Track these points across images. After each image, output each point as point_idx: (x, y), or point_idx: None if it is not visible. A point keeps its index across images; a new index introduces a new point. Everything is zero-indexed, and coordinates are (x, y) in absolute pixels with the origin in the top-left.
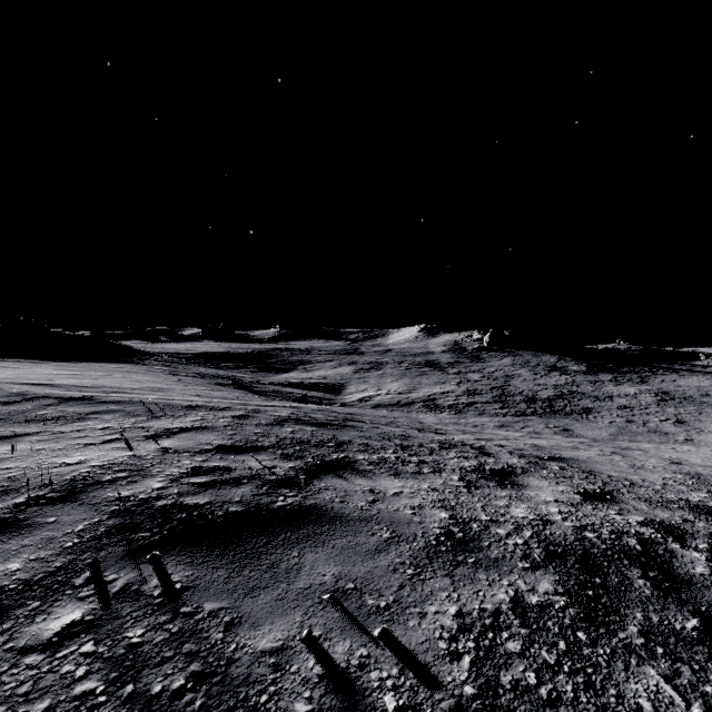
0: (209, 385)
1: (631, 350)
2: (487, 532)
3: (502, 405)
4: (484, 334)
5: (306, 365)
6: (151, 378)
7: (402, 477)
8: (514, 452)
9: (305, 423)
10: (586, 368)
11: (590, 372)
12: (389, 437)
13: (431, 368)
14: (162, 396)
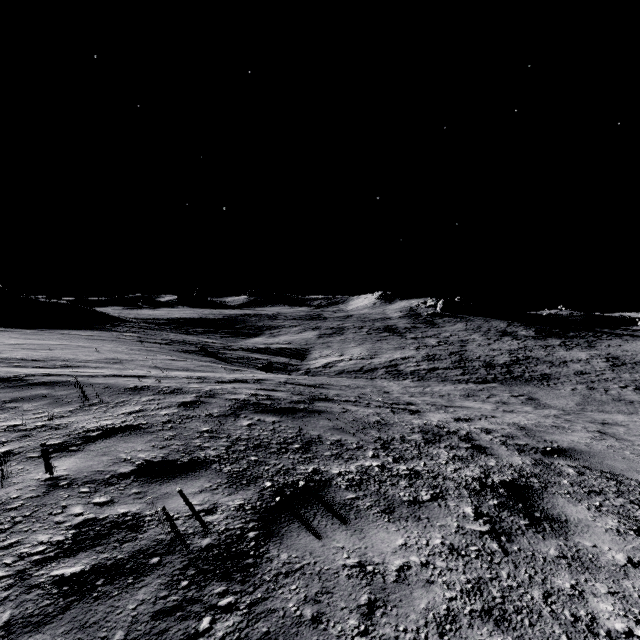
0: (175, 353)
1: (573, 316)
2: None
3: (462, 371)
4: (437, 301)
5: (273, 330)
6: (115, 347)
7: (398, 518)
8: (507, 442)
9: (266, 410)
10: (535, 333)
11: (539, 336)
12: (364, 427)
13: (389, 333)
14: (117, 370)
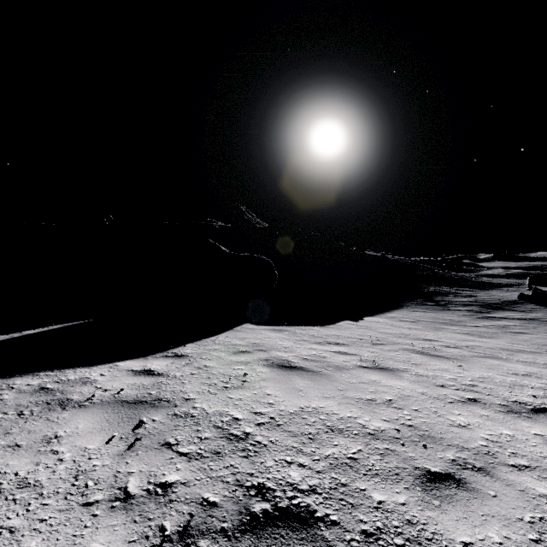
0: None
1: None
2: None
3: None
4: None
5: None
6: None
7: None
8: None
9: None
10: None
11: None
12: None
13: None
14: None
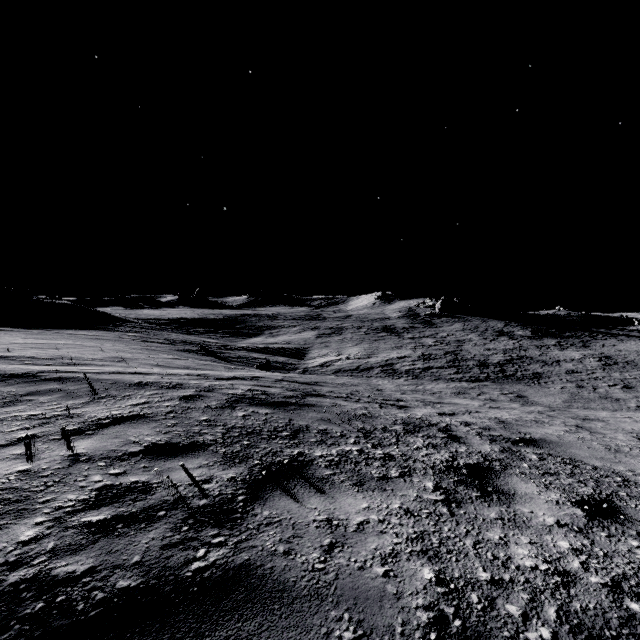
0: (176, 352)
1: (570, 316)
2: (495, 613)
3: (456, 370)
4: (436, 301)
5: (272, 330)
6: (118, 347)
7: (366, 489)
8: (483, 433)
9: (260, 403)
10: (531, 333)
11: (535, 336)
12: (350, 419)
13: (387, 333)
14: (122, 367)
